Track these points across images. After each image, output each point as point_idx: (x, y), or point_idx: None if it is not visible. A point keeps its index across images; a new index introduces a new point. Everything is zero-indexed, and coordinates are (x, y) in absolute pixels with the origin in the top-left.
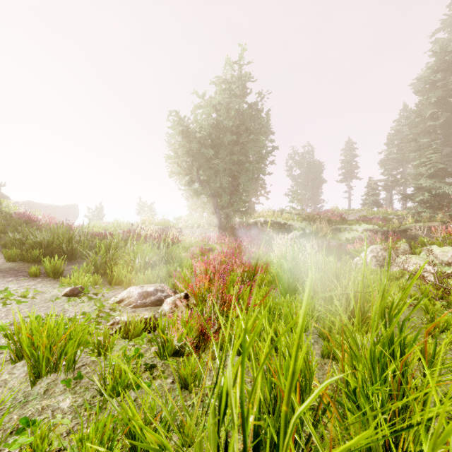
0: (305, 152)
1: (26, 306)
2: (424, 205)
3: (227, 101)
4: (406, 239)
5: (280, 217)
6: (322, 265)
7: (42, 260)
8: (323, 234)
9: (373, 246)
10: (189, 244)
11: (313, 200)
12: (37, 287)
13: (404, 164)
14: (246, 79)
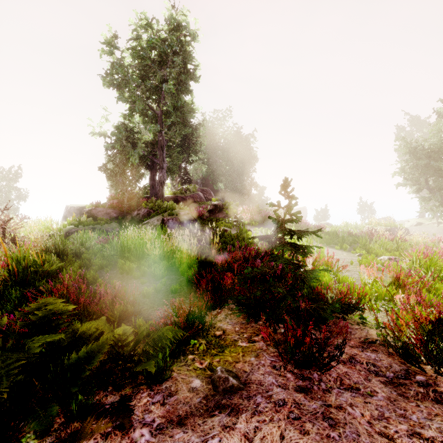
0: None
1: (348, 256)
2: None
3: None
4: None
5: None
6: None
7: (330, 245)
8: None
9: None
10: (416, 243)
11: None
12: (343, 253)
13: None
14: None
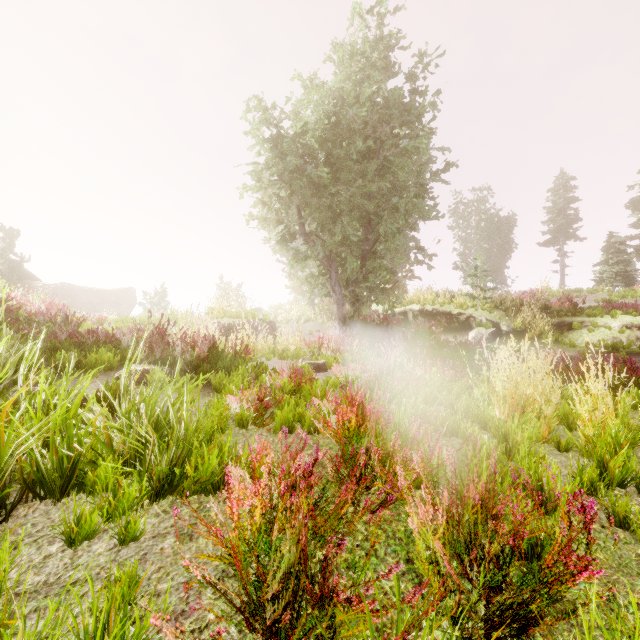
0: (481, 199)
1: None
2: None
3: (356, 79)
4: None
5: (450, 304)
6: None
7: None
8: (536, 333)
9: None
10: (283, 352)
11: (495, 277)
12: None
13: None
14: (392, 44)
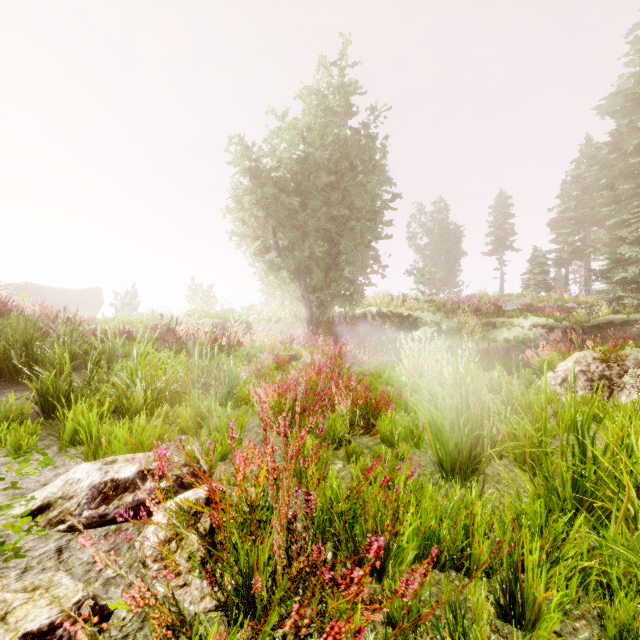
0: (435, 211)
1: None
2: (626, 287)
3: (321, 122)
4: (600, 339)
5: (402, 306)
6: (518, 396)
7: None
8: (469, 331)
9: (580, 354)
10: (261, 347)
11: (447, 281)
12: None
13: (587, 227)
14: (351, 90)
